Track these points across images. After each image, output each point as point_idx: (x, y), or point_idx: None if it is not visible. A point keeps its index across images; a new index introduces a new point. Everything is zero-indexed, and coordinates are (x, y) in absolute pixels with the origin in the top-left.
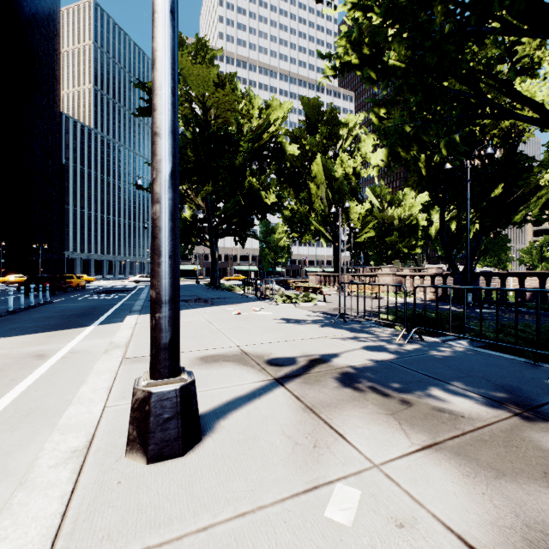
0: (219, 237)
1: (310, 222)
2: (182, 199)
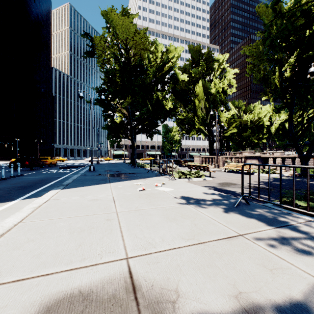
0: (136, 133)
1: (194, 123)
2: (113, 110)
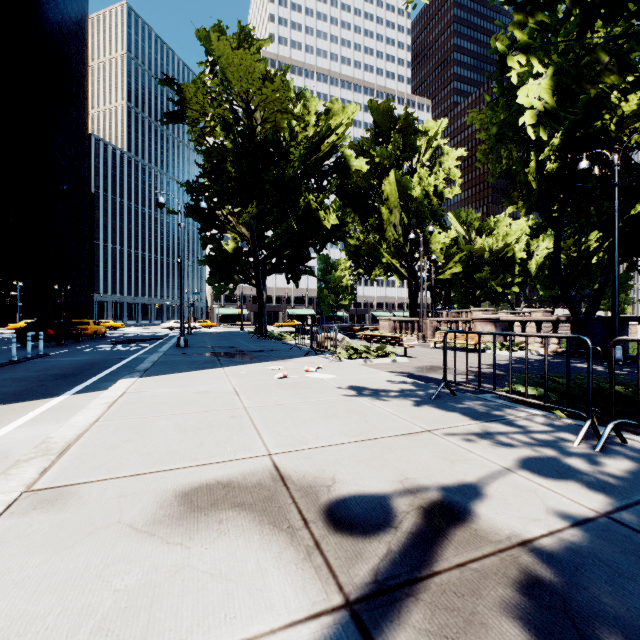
0: (267, 273)
1: (380, 254)
2: (221, 226)
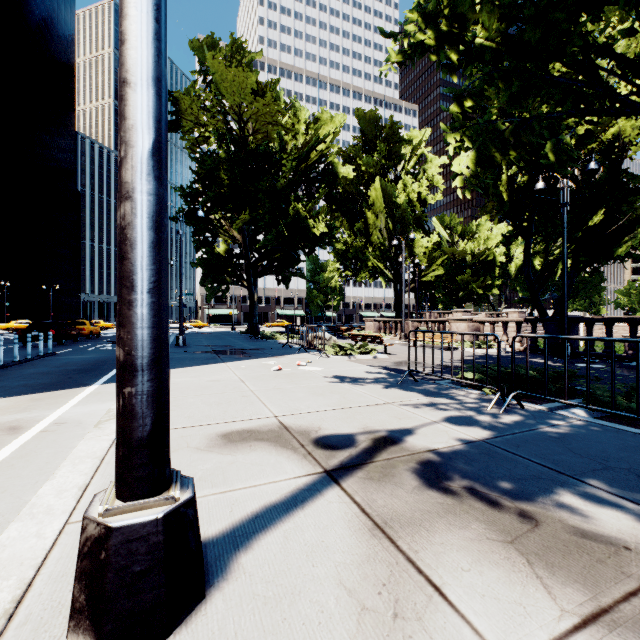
0: (258, 275)
1: (366, 258)
2: (214, 230)
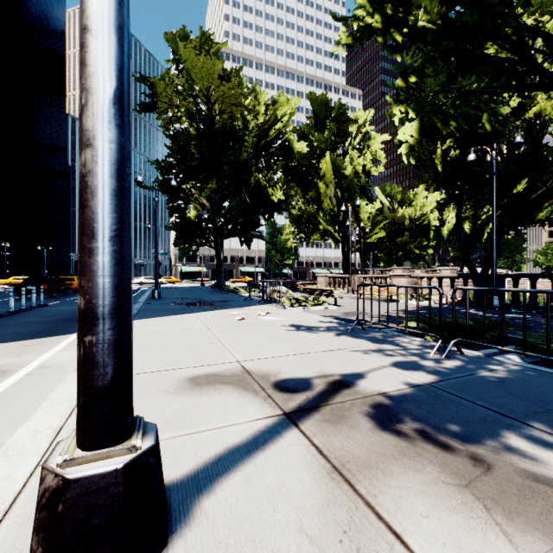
0: (224, 237)
1: (318, 222)
2: (186, 198)
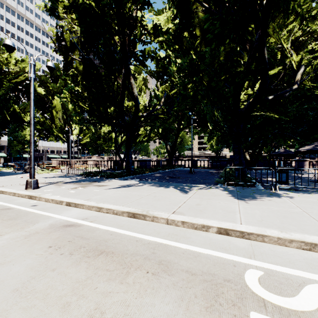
0: None
1: (52, 131)
2: None
